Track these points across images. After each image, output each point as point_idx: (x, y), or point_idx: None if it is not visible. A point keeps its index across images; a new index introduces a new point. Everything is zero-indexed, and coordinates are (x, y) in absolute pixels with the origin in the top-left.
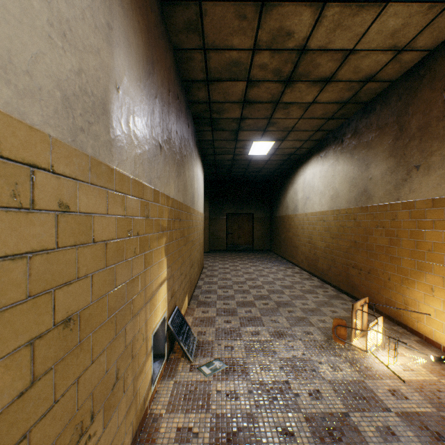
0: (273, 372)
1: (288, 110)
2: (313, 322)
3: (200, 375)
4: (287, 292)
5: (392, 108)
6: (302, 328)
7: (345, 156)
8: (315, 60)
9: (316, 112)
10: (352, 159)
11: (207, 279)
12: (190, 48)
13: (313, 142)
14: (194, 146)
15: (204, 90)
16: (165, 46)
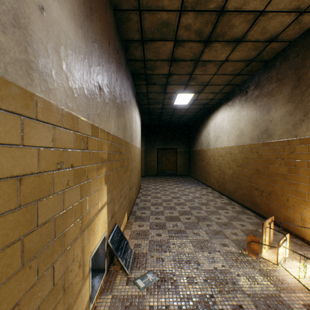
0: (199, 285)
1: (205, 67)
2: (227, 235)
3: (135, 288)
4: (204, 208)
5: (290, 63)
6: (219, 240)
7: (249, 103)
8: (231, 21)
9: (227, 69)
10: (255, 106)
11: (143, 197)
12: (128, 9)
13: (222, 94)
14: (132, 96)
15: (140, 49)
16: (105, 2)
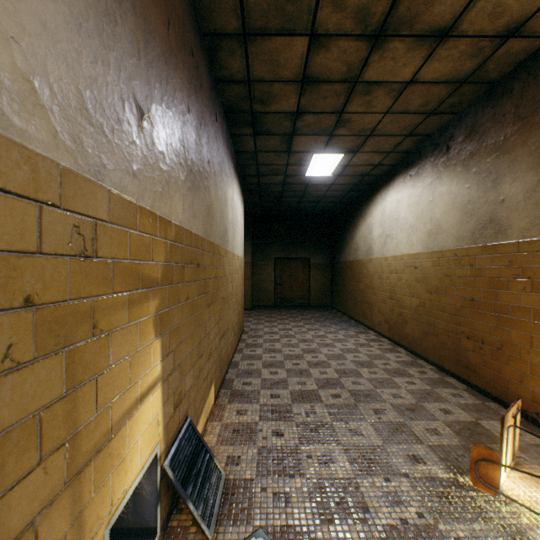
0: None
1: (370, 96)
2: (418, 434)
3: None
4: (365, 373)
5: None
6: (404, 448)
7: (454, 169)
8: None
9: (413, 100)
10: (467, 173)
11: (247, 350)
12: None
13: (398, 154)
14: (227, 156)
15: (240, 56)
16: None
